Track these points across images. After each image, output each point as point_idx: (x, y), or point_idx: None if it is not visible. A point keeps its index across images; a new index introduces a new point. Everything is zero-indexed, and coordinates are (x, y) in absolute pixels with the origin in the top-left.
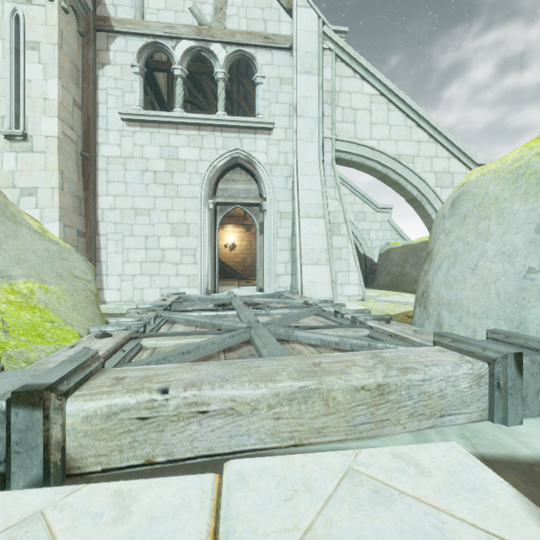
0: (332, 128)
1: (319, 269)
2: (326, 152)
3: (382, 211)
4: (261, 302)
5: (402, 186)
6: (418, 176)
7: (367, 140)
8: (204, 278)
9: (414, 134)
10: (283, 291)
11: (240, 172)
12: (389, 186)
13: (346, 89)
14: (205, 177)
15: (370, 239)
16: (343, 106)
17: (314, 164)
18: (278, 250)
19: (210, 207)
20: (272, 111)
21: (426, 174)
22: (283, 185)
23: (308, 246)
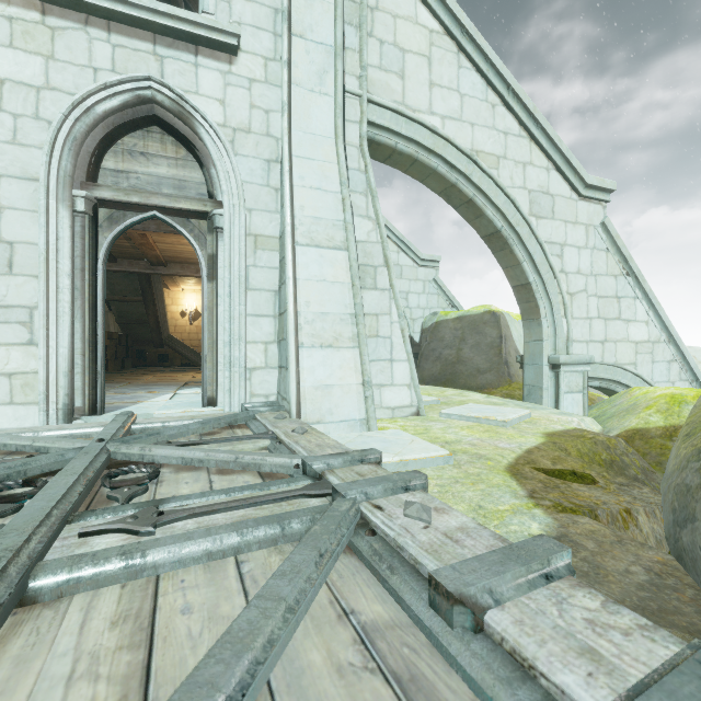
0: (360, 76)
1: (337, 358)
2: (349, 121)
3: (426, 265)
4: (174, 461)
5: (480, 207)
6: (504, 193)
7: (424, 113)
8: (59, 378)
9: (499, 119)
10: (258, 407)
11: (162, 138)
12: (455, 210)
13: (387, 6)
14: (61, 131)
15: (409, 306)
16: (382, 39)
17: (326, 140)
18: (248, 315)
19: (78, 207)
20: (235, 14)
21: (516, 191)
22: (262, 177)
23: (313, 307)
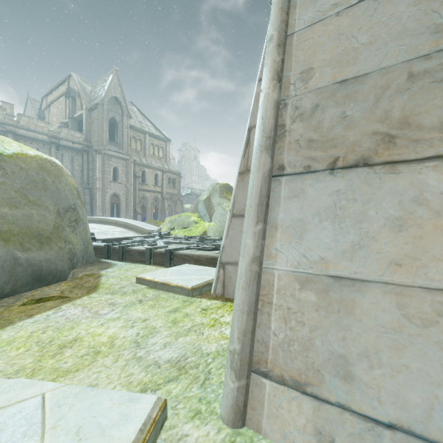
0: None
1: None
2: None
3: None
4: None
5: None
6: None
7: None
8: None
9: None
10: None
11: None
12: None
13: None
14: None
15: None
16: None
17: None
18: None
19: None
20: None
21: None
22: None
23: None
